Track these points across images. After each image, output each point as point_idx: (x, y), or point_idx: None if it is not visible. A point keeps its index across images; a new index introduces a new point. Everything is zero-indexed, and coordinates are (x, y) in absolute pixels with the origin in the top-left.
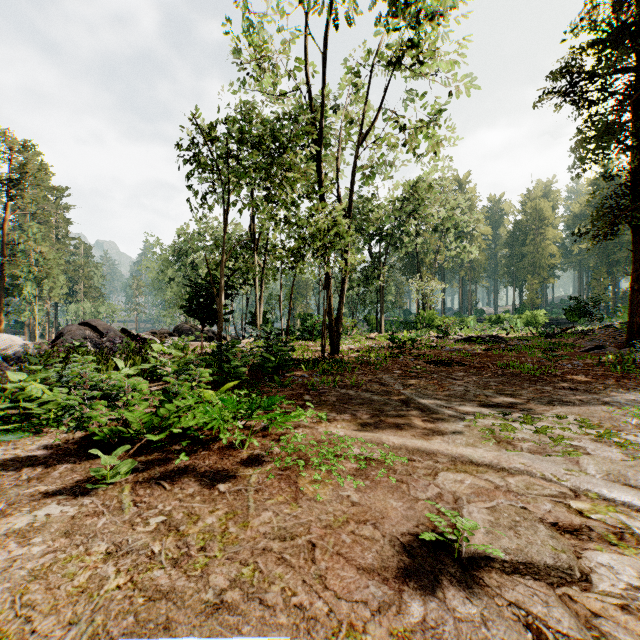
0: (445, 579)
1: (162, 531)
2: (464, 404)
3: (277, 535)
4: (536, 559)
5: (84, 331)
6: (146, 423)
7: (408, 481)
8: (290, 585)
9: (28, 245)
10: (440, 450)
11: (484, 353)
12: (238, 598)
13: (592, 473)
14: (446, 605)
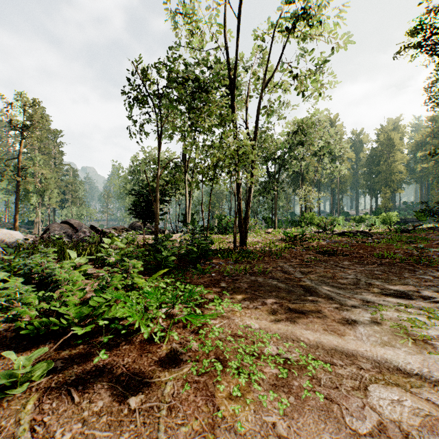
0: None
1: None
2: (360, 293)
3: None
4: None
5: (63, 227)
6: (76, 314)
7: (337, 399)
8: None
9: (34, 169)
10: (359, 351)
11: (358, 245)
12: None
13: None
14: None
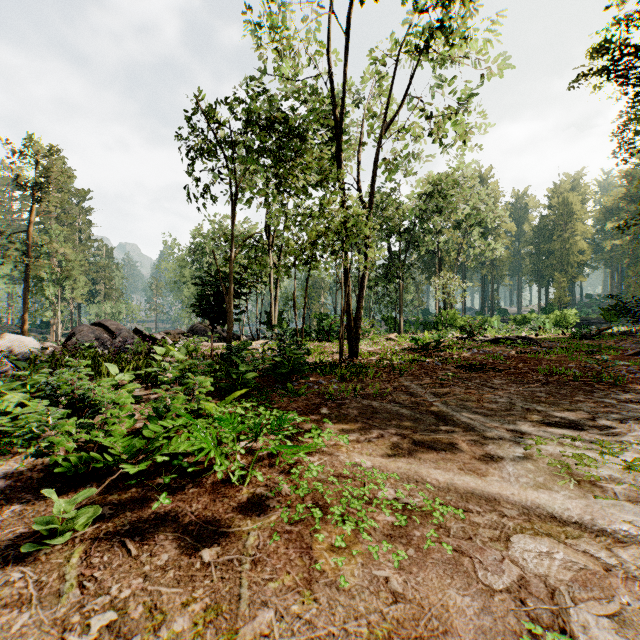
0: None
1: None
2: (514, 422)
3: None
4: None
5: (96, 331)
6: (126, 448)
7: (470, 551)
8: None
9: (50, 247)
10: (503, 495)
11: (517, 356)
12: None
13: None
14: None
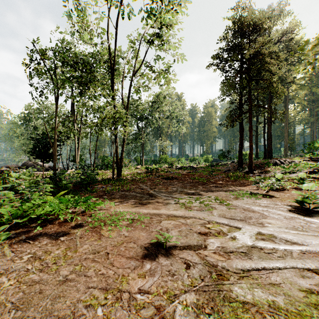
0: (159, 255)
1: (31, 260)
2: (175, 195)
3: (91, 252)
4: (191, 244)
5: None
6: (14, 214)
7: (149, 225)
8: (98, 268)
9: None
10: (163, 213)
11: (186, 174)
12: (74, 277)
13: (215, 215)
14: (159, 263)
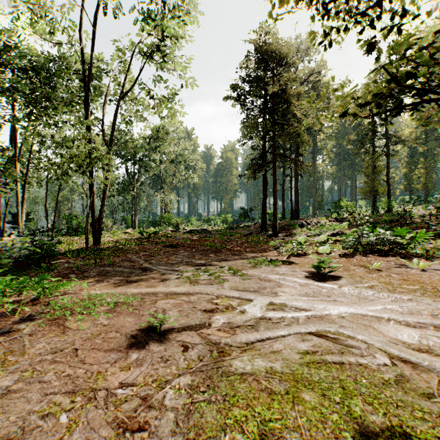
0: (151, 342)
1: None
2: (179, 267)
3: (50, 352)
4: (193, 323)
5: None
6: None
7: (140, 308)
8: (61, 370)
9: None
10: (160, 291)
11: (197, 239)
12: (22, 386)
13: (226, 288)
14: (149, 350)
